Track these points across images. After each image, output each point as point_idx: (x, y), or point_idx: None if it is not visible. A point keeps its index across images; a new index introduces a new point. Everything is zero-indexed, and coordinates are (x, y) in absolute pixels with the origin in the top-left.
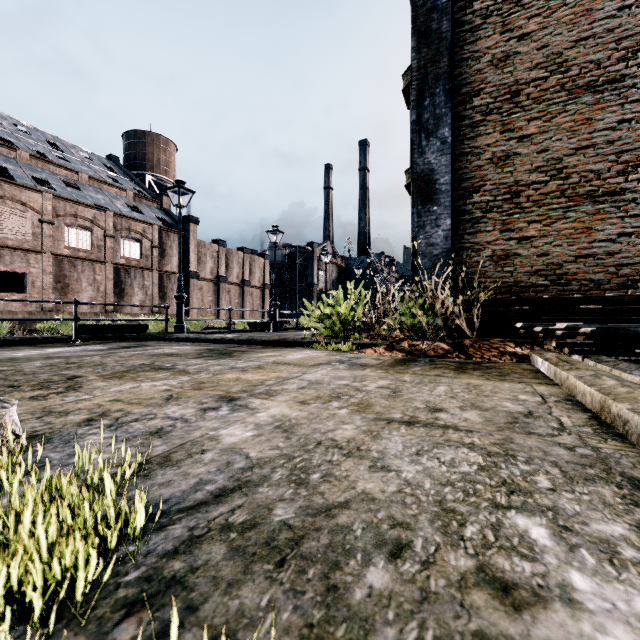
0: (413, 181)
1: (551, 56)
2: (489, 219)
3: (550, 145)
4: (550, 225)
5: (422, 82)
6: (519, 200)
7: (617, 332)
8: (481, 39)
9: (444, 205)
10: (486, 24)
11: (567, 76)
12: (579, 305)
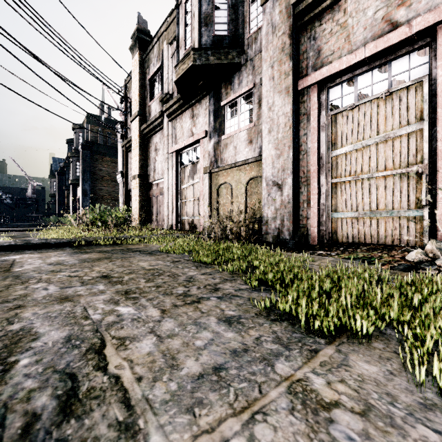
0: (82, 191)
1: (109, 173)
2: (98, 201)
3: (108, 189)
4: (108, 204)
5: (84, 170)
6: (103, 198)
7: None
8: (96, 164)
9: (89, 197)
10: (97, 161)
11: (111, 178)
12: None
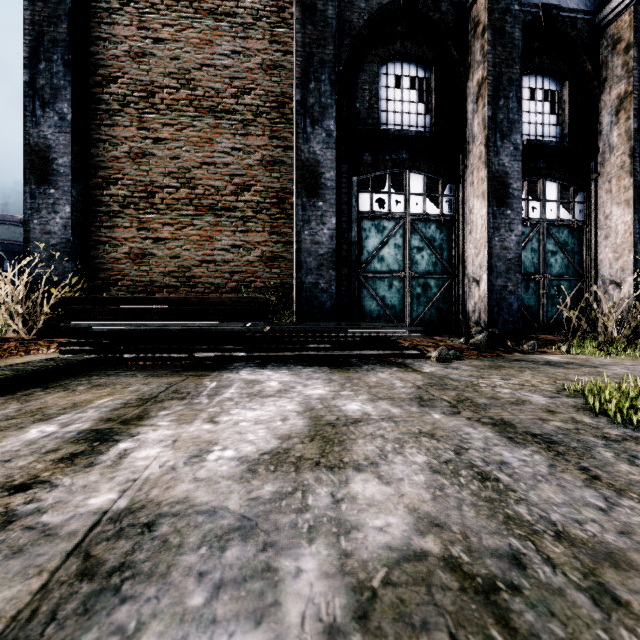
0: (25, 154)
1: (182, 70)
2: (127, 215)
3: (181, 154)
4: (181, 230)
5: (37, 40)
6: (155, 201)
7: (110, 330)
8: (119, 25)
9: (63, 189)
10: (124, 11)
11: (195, 94)
12: (162, 305)
